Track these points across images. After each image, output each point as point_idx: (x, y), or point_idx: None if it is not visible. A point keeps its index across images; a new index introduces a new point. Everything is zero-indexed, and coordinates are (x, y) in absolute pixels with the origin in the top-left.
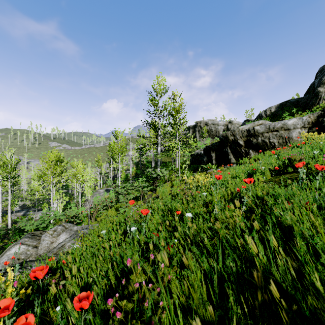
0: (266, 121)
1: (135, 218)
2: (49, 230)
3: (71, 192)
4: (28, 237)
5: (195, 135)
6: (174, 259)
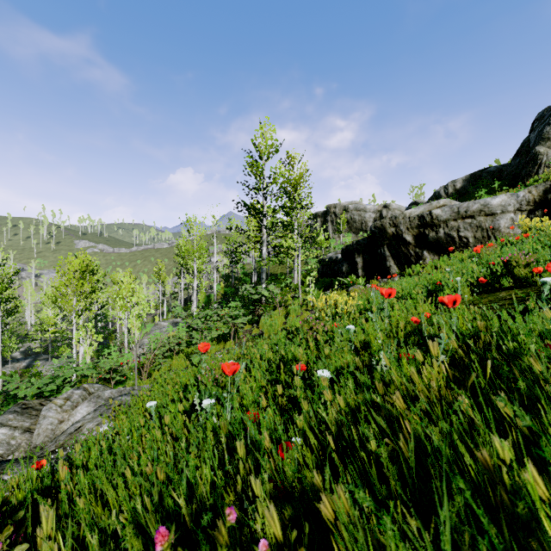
0: (452, 201)
1: (216, 376)
2: (57, 398)
3: (112, 326)
4: (15, 412)
5: (326, 229)
6: None
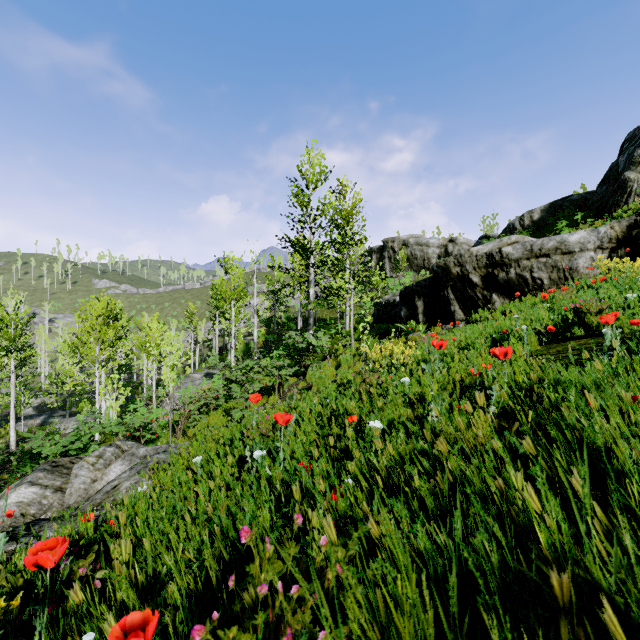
0: (525, 237)
1: (263, 431)
2: (88, 456)
3: (137, 378)
4: (45, 470)
5: (382, 267)
6: (354, 535)
